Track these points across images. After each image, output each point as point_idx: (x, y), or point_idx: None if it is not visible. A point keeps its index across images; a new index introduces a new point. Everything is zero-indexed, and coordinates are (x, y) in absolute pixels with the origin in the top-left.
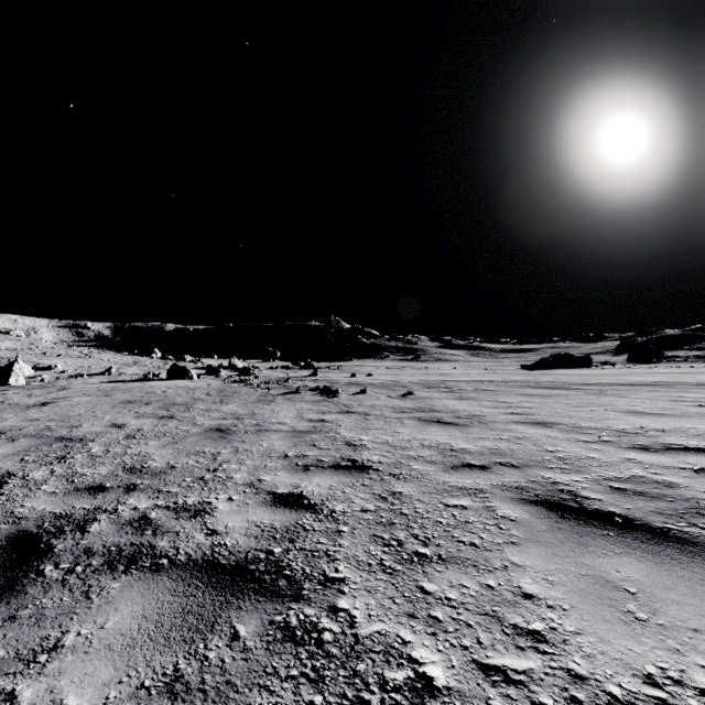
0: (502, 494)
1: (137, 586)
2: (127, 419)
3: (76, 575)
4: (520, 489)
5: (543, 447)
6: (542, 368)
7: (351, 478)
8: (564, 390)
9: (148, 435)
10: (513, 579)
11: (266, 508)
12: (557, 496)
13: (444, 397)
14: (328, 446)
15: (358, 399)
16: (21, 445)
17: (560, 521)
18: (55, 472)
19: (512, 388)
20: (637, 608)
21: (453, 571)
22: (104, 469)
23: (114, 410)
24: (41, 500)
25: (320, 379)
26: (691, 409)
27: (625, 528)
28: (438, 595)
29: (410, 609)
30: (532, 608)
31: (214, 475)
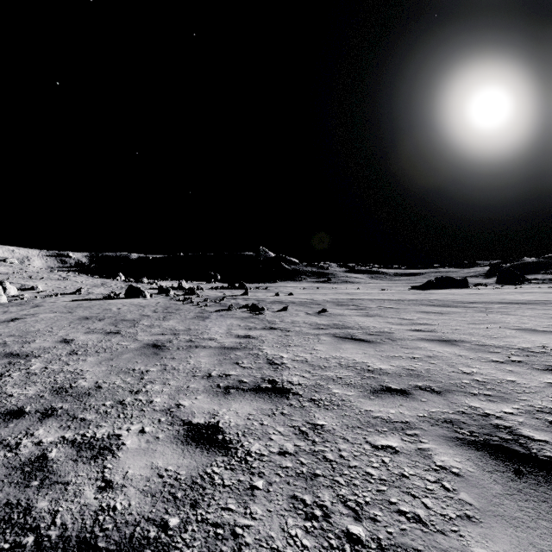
0: (433, 430)
1: None
2: (77, 334)
3: None
4: (451, 424)
5: (458, 368)
6: (428, 288)
7: (271, 404)
8: (455, 308)
9: (89, 351)
10: None
11: (175, 446)
12: (496, 435)
13: (353, 314)
14: (251, 365)
15: (280, 316)
16: None
17: (514, 478)
18: None
19: (410, 306)
20: None
21: None
22: (32, 389)
23: (69, 326)
24: None
25: (250, 298)
26: None
27: None
28: None
29: None
30: None
31: (135, 398)
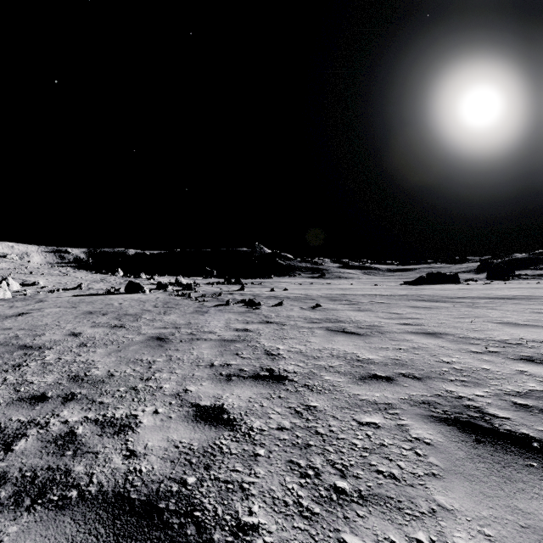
0: (411, 409)
1: (34, 531)
2: (84, 328)
3: None
4: (427, 404)
5: (439, 358)
6: (420, 284)
7: (269, 389)
8: (443, 303)
9: (97, 343)
10: (446, 532)
11: (187, 423)
12: (465, 413)
13: (346, 308)
14: (250, 355)
15: (276, 310)
16: None
17: (476, 446)
18: (7, 380)
19: (400, 301)
20: None
21: (376, 516)
22: (50, 377)
23: (75, 320)
24: None
25: (246, 293)
26: None
27: None
28: None
29: None
30: None
31: (146, 384)
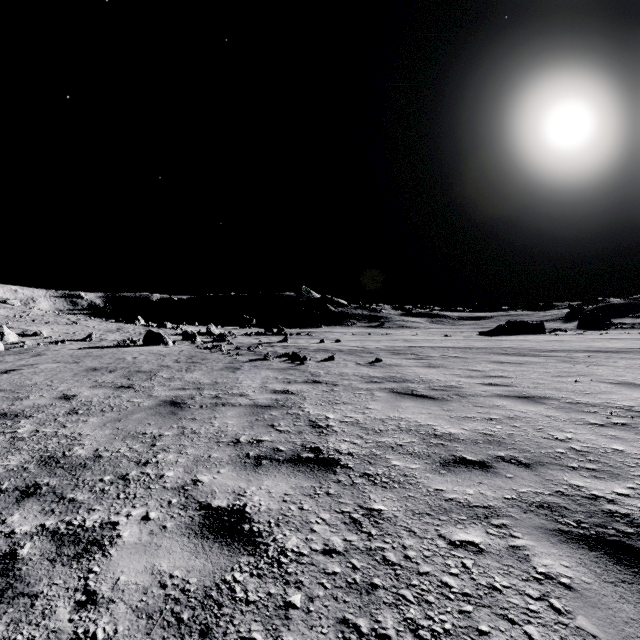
0: (526, 518)
1: None
2: (81, 389)
3: None
4: (549, 509)
5: (548, 433)
6: (498, 334)
7: (313, 481)
8: (533, 357)
9: (93, 410)
10: None
11: (187, 540)
12: (612, 526)
13: (413, 364)
14: (289, 428)
15: (326, 366)
16: None
17: None
18: None
19: (479, 354)
20: None
21: None
22: (15, 459)
23: (73, 378)
24: None
25: (289, 345)
26: None
27: None
28: None
29: None
30: None
31: (141, 471)
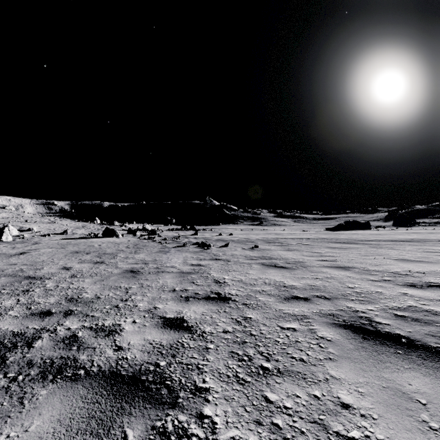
0: (320, 319)
1: (58, 393)
2: (73, 263)
3: (17, 383)
4: (332, 316)
5: (345, 284)
6: (339, 230)
7: (217, 307)
8: (355, 244)
9: (85, 275)
10: (333, 391)
11: (157, 329)
12: (359, 321)
13: (278, 249)
14: (202, 283)
15: (223, 250)
16: (1, 282)
17: (362, 341)
18: (20, 301)
19: (321, 243)
20: (429, 418)
21: (288, 382)
22: (52, 299)
23: (65, 257)
24: (6, 322)
25: (199, 237)
26: (439, 257)
27: (409, 347)
28: (278, 404)
29: (257, 417)
30: (349, 417)
31: (125, 304)
